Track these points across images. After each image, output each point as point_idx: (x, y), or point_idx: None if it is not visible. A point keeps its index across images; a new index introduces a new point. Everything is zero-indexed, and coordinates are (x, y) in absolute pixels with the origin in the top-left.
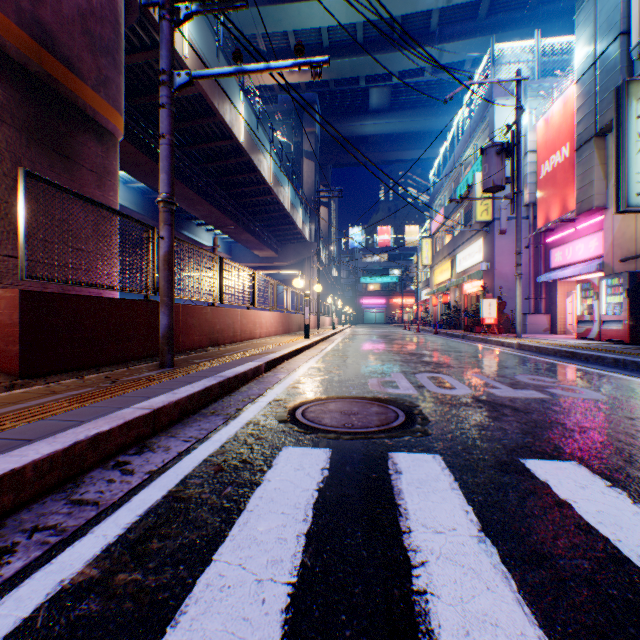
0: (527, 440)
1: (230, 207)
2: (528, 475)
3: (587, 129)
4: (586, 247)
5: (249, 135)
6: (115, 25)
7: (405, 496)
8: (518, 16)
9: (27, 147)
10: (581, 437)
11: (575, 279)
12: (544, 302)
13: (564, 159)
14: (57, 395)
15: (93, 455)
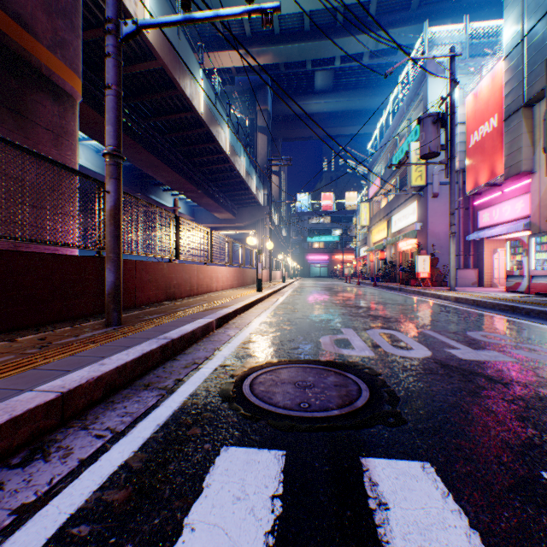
0: (531, 432)
1: (192, 174)
2: None
3: (515, 100)
4: (513, 208)
5: (208, 108)
6: None
7: None
8: (446, 7)
9: None
10: None
11: (501, 238)
12: (472, 258)
13: (492, 129)
14: None
15: None
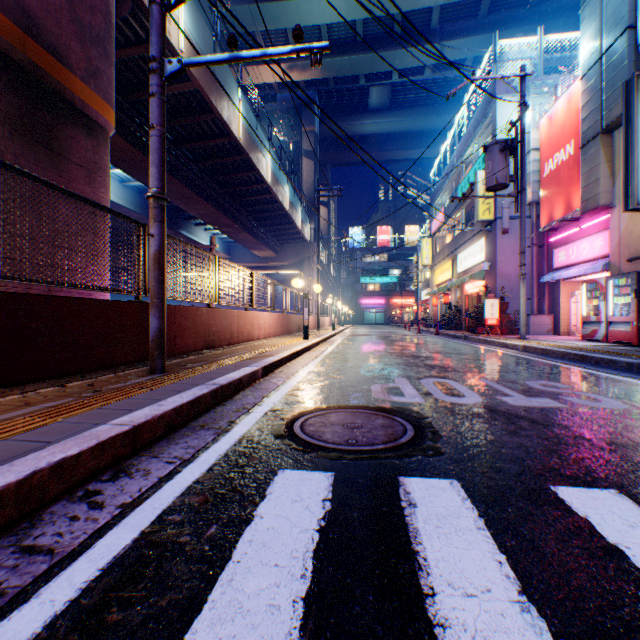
0: (553, 461)
1: (228, 206)
2: (564, 509)
3: (593, 126)
4: (591, 247)
5: (247, 133)
6: (106, 14)
7: (423, 539)
8: (519, 14)
9: (10, 139)
10: (613, 457)
11: (579, 279)
12: (547, 302)
13: (568, 157)
14: (30, 407)
15: (57, 485)
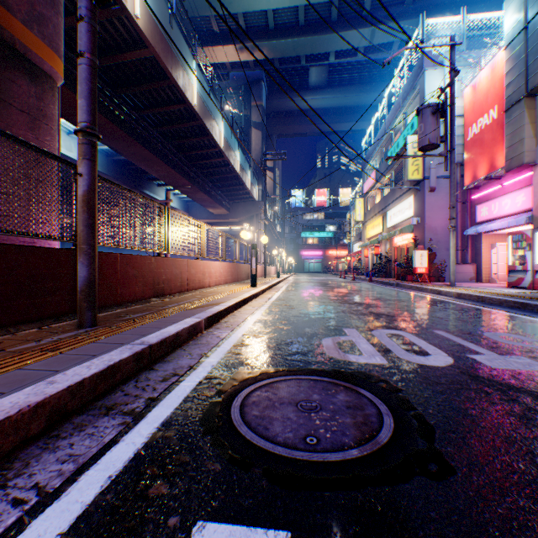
0: None
1: (186, 168)
2: None
3: (517, 90)
4: (513, 202)
5: (202, 101)
6: None
7: None
8: (441, 1)
9: None
10: None
11: (500, 232)
12: (470, 253)
13: (492, 121)
14: None
15: None
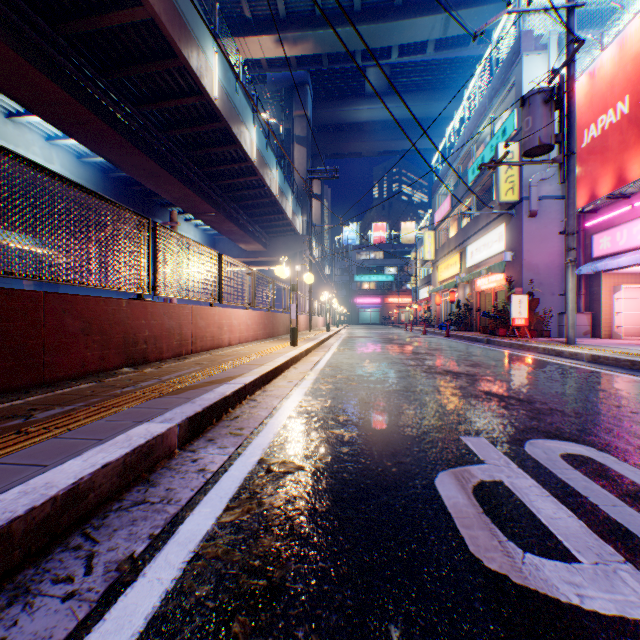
0: None
1: (207, 189)
2: None
3: None
4: None
5: (225, 95)
6: None
7: None
8: None
9: None
10: None
11: (626, 270)
12: (583, 299)
13: (621, 117)
14: None
15: None
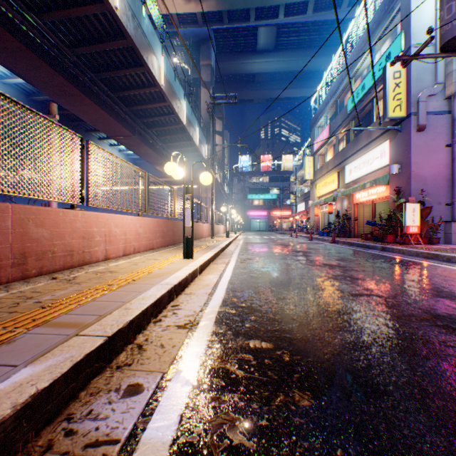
0: None
1: (121, 112)
2: None
3: None
4: None
5: (129, 11)
6: None
7: None
8: None
9: None
10: None
11: None
12: None
13: None
14: None
15: None
